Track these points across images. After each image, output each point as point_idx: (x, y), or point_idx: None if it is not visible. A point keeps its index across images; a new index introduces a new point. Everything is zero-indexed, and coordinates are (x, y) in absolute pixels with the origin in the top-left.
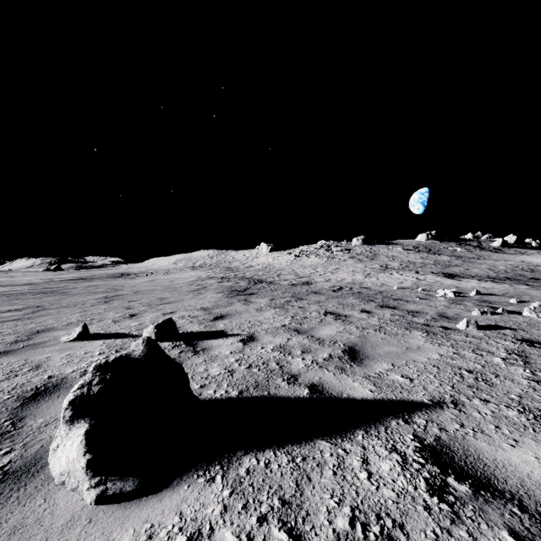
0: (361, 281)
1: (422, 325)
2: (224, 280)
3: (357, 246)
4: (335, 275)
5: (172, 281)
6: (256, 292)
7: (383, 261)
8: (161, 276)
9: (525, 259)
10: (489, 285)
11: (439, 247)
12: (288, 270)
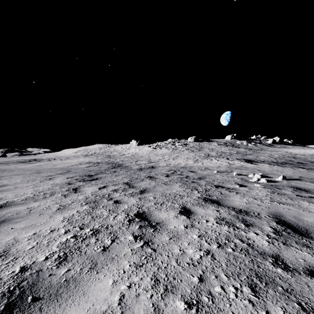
0: (191, 166)
1: (273, 261)
2: (94, 164)
3: (191, 142)
4: (174, 160)
5: (53, 166)
6: (100, 177)
7: (206, 151)
8: (56, 161)
9: (287, 151)
10: (278, 168)
11: (238, 143)
12: (146, 157)
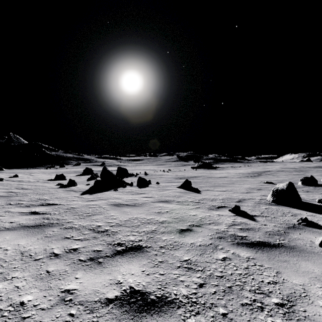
0: None
1: None
2: None
3: None
4: None
5: None
6: None
7: None
8: None
9: None
10: None
11: None
12: None
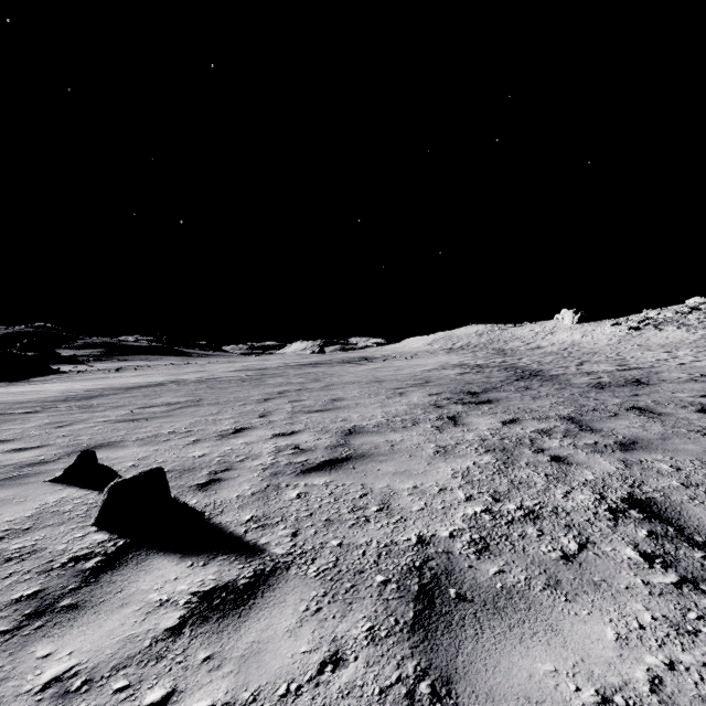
0: None
1: None
2: (473, 370)
3: None
4: None
5: (397, 370)
6: (497, 399)
7: None
8: (398, 362)
9: None
10: None
11: None
12: (608, 353)
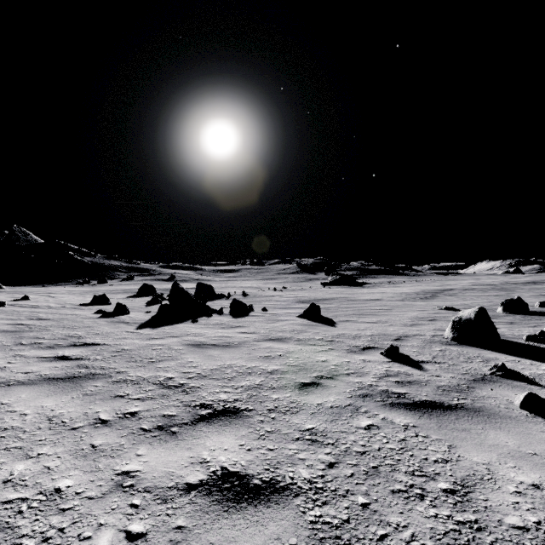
0: None
1: None
2: None
3: None
4: None
5: None
6: None
7: None
8: None
9: None
10: None
11: None
12: None
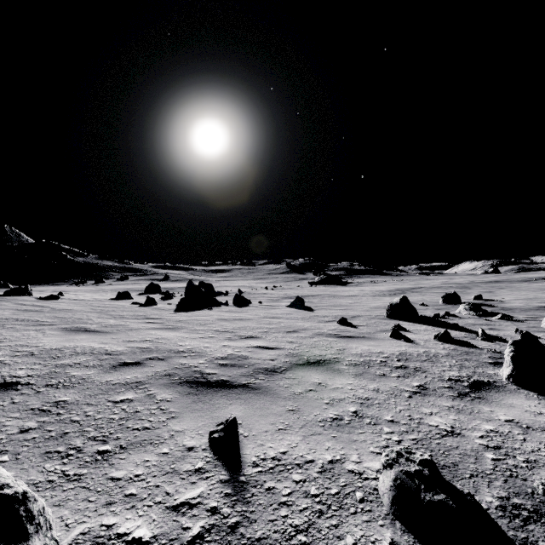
0: None
1: None
2: None
3: None
4: None
5: None
6: None
7: None
8: None
9: None
10: None
11: None
12: None
